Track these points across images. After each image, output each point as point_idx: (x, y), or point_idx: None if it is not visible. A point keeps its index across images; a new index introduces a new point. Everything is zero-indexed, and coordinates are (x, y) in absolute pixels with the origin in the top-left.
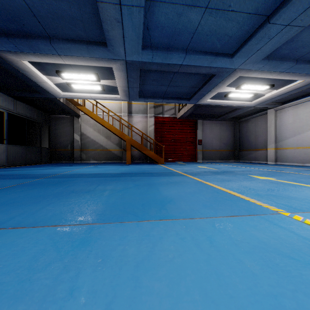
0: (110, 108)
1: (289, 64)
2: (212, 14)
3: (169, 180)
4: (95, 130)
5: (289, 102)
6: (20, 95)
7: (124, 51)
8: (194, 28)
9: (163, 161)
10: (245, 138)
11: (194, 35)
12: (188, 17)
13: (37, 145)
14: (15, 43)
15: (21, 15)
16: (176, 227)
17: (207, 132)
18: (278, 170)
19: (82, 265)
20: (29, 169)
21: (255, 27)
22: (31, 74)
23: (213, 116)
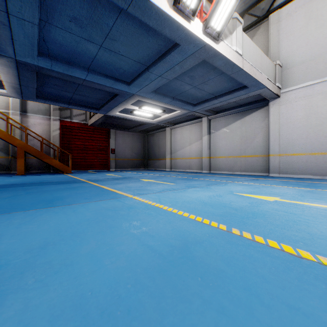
0: None
1: (169, 99)
2: (107, 51)
3: (67, 187)
4: None
5: (178, 124)
6: None
7: (13, 50)
8: (93, 55)
9: (70, 170)
10: (152, 149)
11: (94, 60)
12: (86, 46)
13: None
14: None
15: None
16: (55, 209)
17: (120, 142)
18: (165, 175)
19: None
20: None
21: (141, 70)
22: None
23: (125, 128)
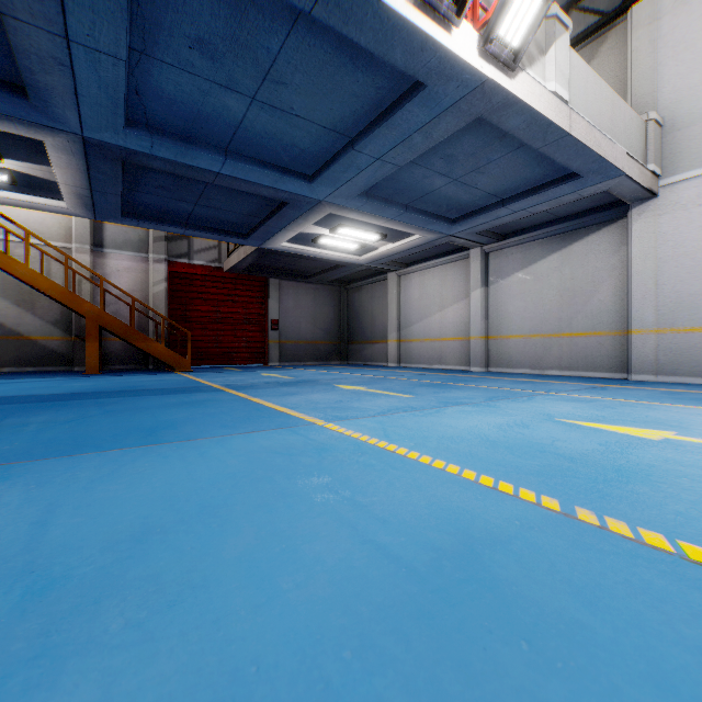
0: (32, 226)
1: (397, 210)
2: (265, 109)
3: (184, 400)
4: None
5: (415, 265)
6: None
7: (78, 118)
8: (236, 120)
9: (188, 364)
10: (357, 321)
11: (238, 130)
12: (222, 101)
13: None
14: None
15: None
16: (163, 450)
17: (289, 305)
18: (388, 375)
19: (6, 493)
20: None
21: (338, 148)
22: None
23: (301, 275)
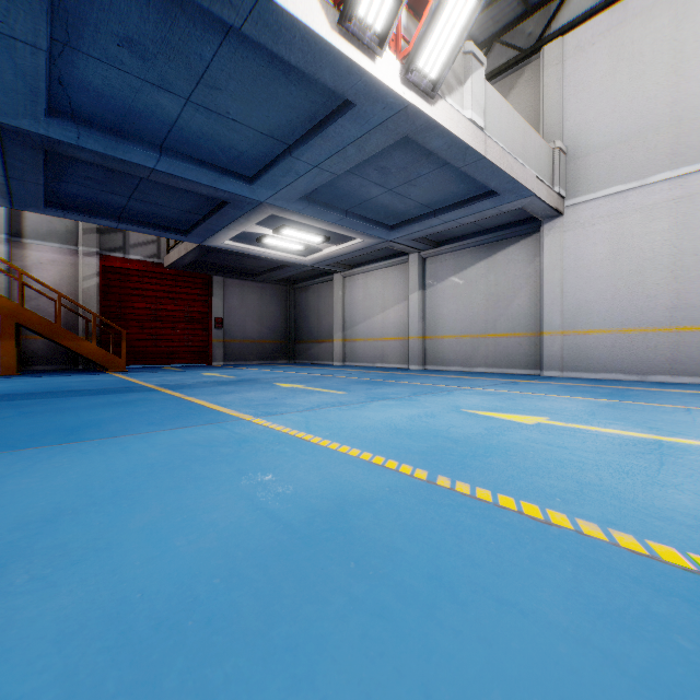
0: None
1: (337, 214)
2: (201, 111)
3: (113, 400)
4: None
5: (359, 267)
6: None
7: None
8: (171, 119)
9: (123, 364)
10: (304, 320)
11: (173, 128)
12: (155, 99)
13: None
14: None
15: None
16: (83, 446)
17: (234, 303)
18: (330, 374)
19: None
20: None
21: (276, 153)
22: None
23: (246, 273)
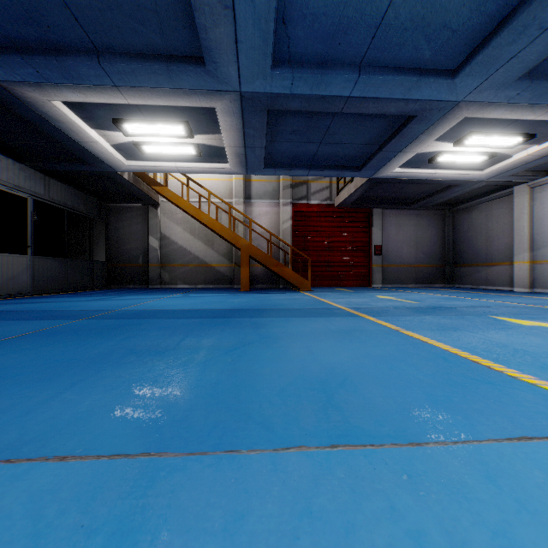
0: (212, 190)
1: None
2: None
3: (328, 327)
4: (185, 229)
5: None
6: (54, 168)
7: (237, 72)
8: (379, 15)
9: (309, 285)
10: (465, 243)
11: (378, 31)
12: None
13: (85, 257)
14: (35, 65)
15: (41, 7)
16: (382, 478)
17: (391, 231)
18: (545, 305)
19: None
20: (68, 300)
21: (510, 6)
22: (69, 128)
23: (404, 202)
